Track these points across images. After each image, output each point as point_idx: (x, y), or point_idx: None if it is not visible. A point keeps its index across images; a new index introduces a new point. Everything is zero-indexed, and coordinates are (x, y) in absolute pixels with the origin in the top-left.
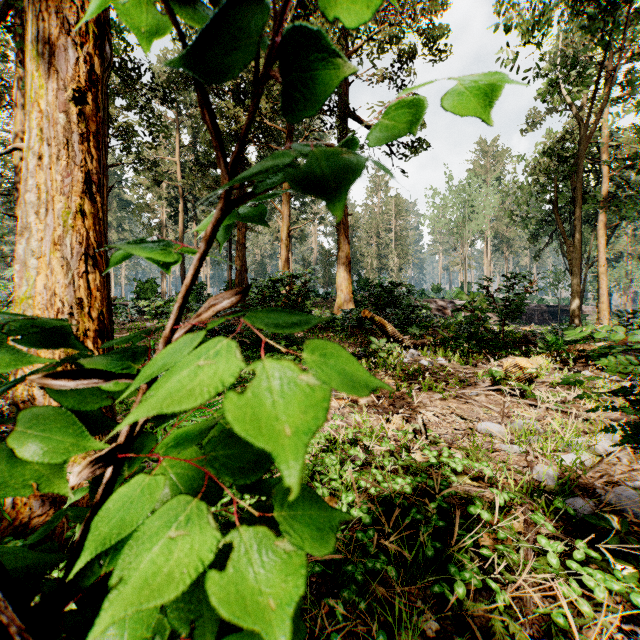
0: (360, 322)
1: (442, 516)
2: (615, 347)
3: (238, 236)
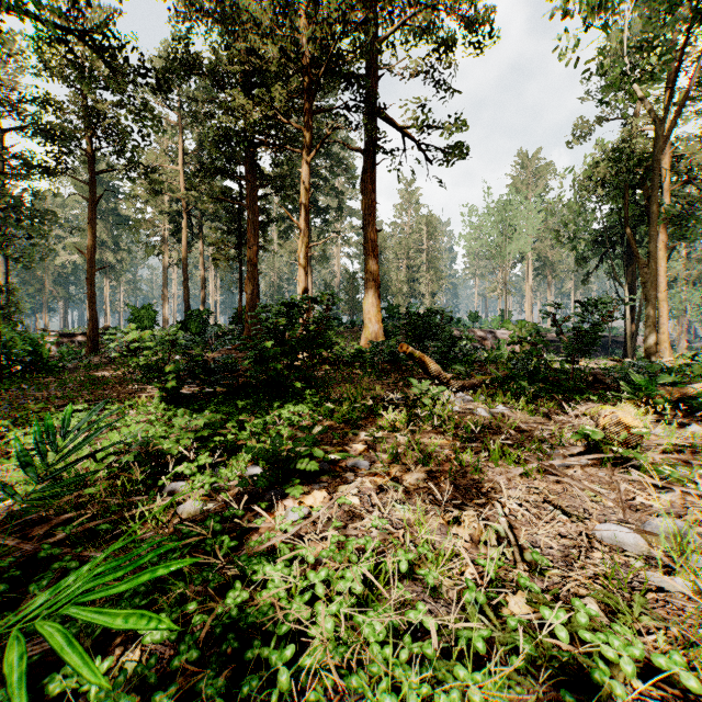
0: (393, 357)
1: None
2: None
3: (249, 255)
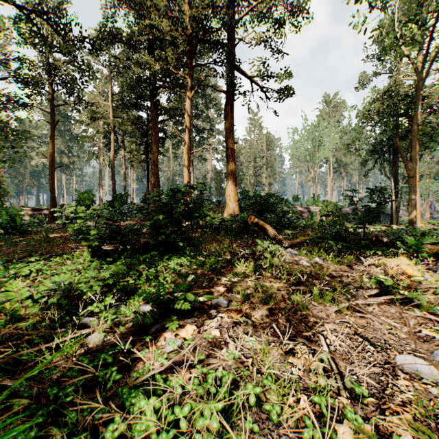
0: (244, 224)
1: None
2: None
3: (152, 158)
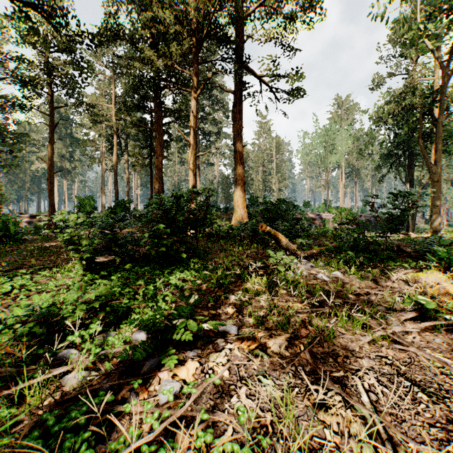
0: (254, 232)
1: None
2: None
3: (156, 163)
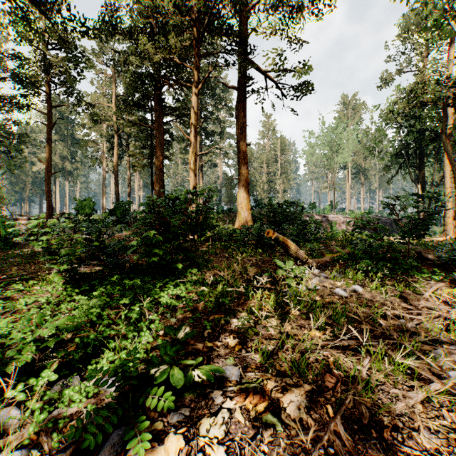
0: (259, 236)
1: None
2: None
3: (156, 163)
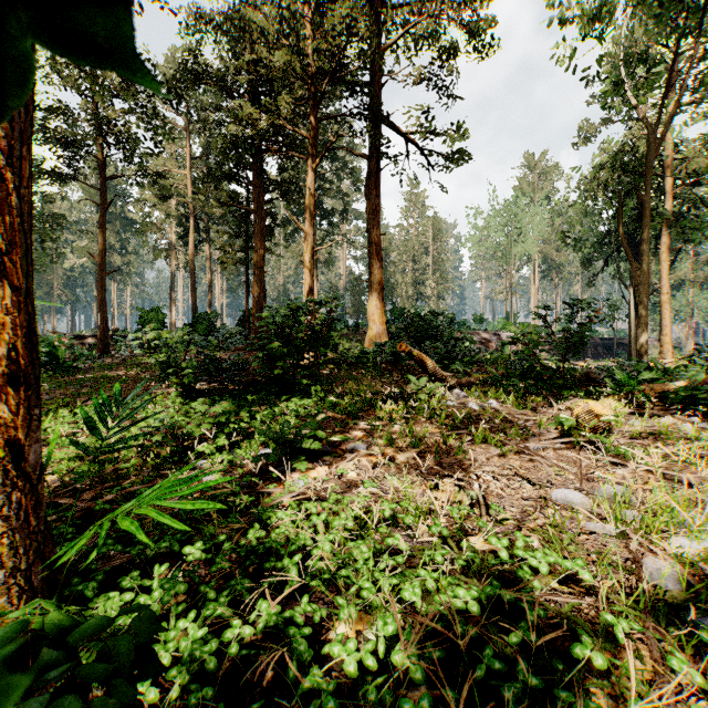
0: (395, 357)
1: (529, 655)
2: (702, 388)
3: (255, 259)
